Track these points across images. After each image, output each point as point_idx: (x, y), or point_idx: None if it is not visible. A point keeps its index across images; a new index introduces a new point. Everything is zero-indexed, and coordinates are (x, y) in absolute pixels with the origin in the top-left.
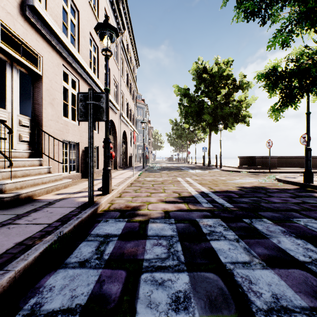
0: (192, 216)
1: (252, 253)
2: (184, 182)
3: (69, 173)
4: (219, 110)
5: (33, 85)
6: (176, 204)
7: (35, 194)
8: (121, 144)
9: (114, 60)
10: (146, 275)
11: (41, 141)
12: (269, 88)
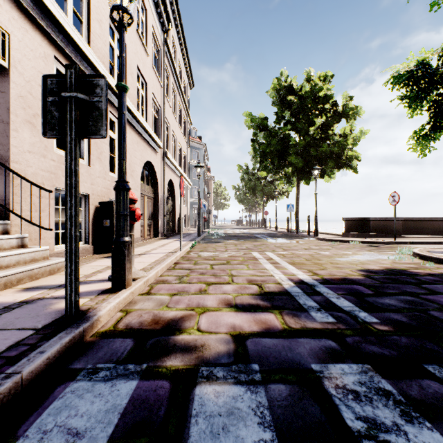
0: (301, 354)
1: None
2: (264, 260)
3: None
4: (312, 149)
5: None
6: (257, 314)
7: None
8: (164, 199)
9: (154, 70)
10: None
11: (7, 190)
12: (411, 100)
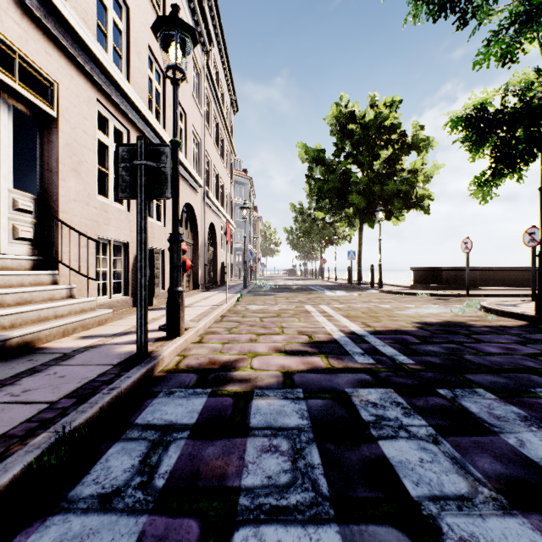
0: (338, 383)
1: (471, 473)
2: (318, 313)
3: (110, 297)
4: (377, 187)
5: (42, 136)
6: (304, 358)
7: (39, 338)
8: (205, 246)
9: (194, 98)
10: (245, 534)
11: (55, 240)
12: (471, 143)
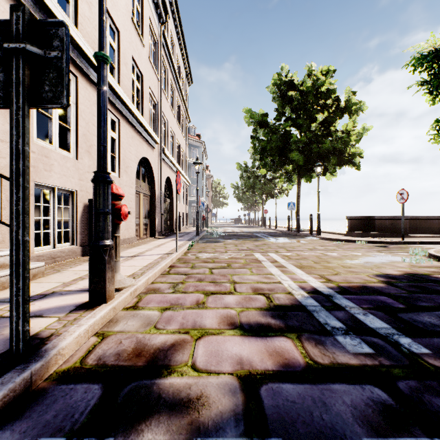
0: (342, 417)
1: None
2: (268, 262)
3: (54, 246)
4: (314, 145)
5: None
6: (269, 340)
7: None
8: (162, 197)
9: (150, 62)
10: None
11: None
12: (434, 84)
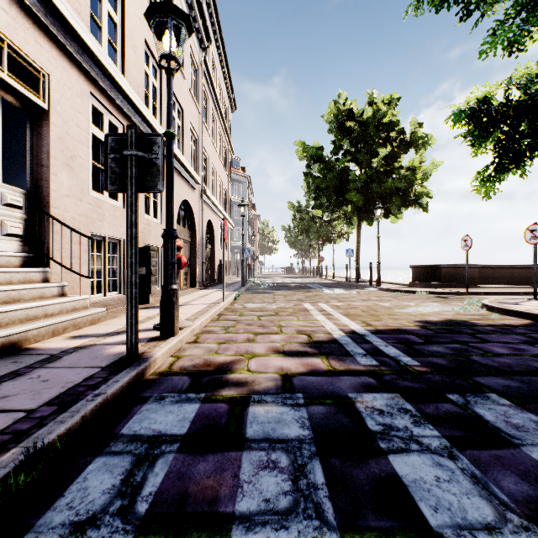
0: (340, 387)
1: (496, 495)
2: (316, 311)
3: (105, 295)
4: (375, 184)
5: (32, 129)
6: (304, 359)
7: (27, 338)
8: (203, 243)
9: (191, 94)
10: None
11: (47, 236)
12: (474, 138)
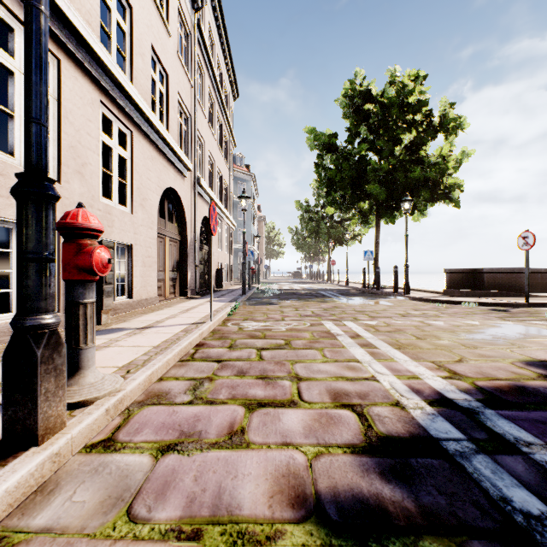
0: None
1: None
2: (347, 337)
3: None
4: (400, 174)
5: None
6: None
7: None
8: (196, 243)
9: (180, 59)
10: None
11: None
12: None
